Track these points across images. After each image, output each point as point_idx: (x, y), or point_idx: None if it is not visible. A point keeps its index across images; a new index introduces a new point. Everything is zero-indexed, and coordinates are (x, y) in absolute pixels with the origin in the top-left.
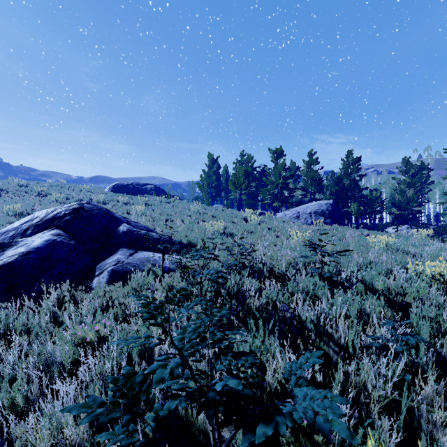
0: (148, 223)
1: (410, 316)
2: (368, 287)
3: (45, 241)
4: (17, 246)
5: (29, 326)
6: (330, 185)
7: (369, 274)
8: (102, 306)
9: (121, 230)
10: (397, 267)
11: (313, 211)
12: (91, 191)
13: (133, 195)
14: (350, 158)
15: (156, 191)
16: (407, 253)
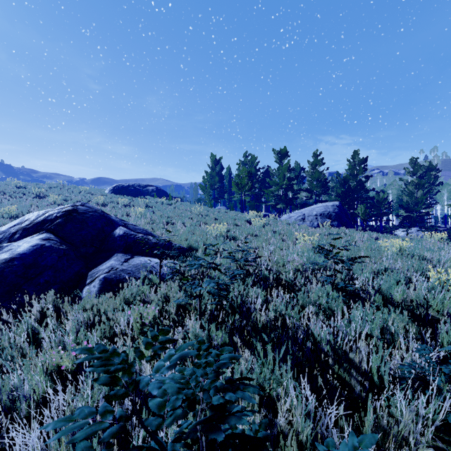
0: (147, 225)
1: (438, 334)
2: (386, 297)
3: (32, 246)
4: (0, 252)
5: (0, 348)
6: (335, 186)
7: (386, 283)
8: (88, 321)
9: (117, 234)
10: (416, 274)
11: (319, 214)
12: (91, 193)
13: (134, 196)
14: (357, 158)
15: (158, 193)
16: (423, 258)
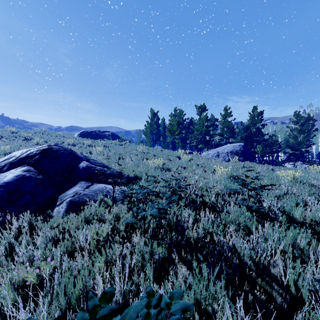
0: (104, 160)
1: None
2: (288, 217)
3: (15, 176)
4: None
5: None
6: (239, 132)
7: (287, 205)
8: (54, 237)
9: (81, 167)
10: (310, 198)
11: (229, 151)
12: (64, 136)
13: (95, 139)
14: (256, 112)
15: (113, 136)
16: (311, 185)
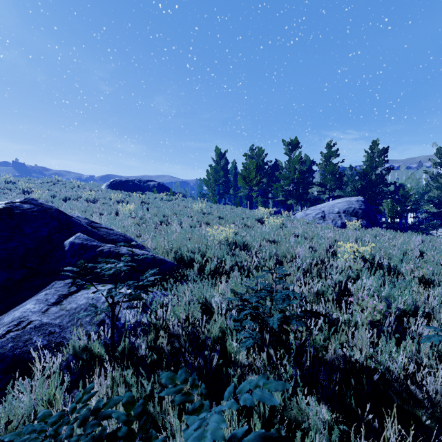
0: (132, 227)
1: None
2: None
3: None
4: None
5: None
6: (349, 180)
7: None
8: None
9: (69, 246)
10: None
11: (342, 211)
12: (86, 188)
13: (132, 192)
14: (376, 149)
15: (159, 188)
16: None
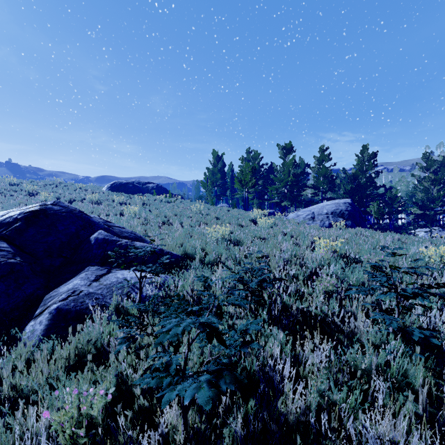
0: (139, 227)
1: None
2: None
3: None
4: None
5: None
6: (341, 183)
7: None
8: None
9: (94, 240)
10: None
11: (330, 212)
12: (88, 190)
13: (132, 194)
14: (366, 153)
15: (158, 190)
16: None
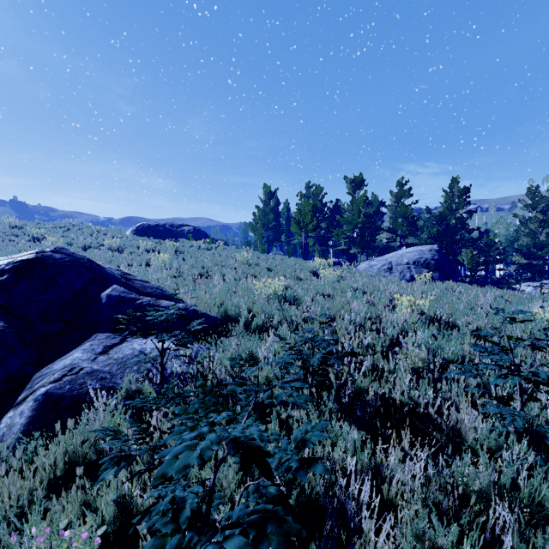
0: (168, 280)
1: None
2: None
3: None
4: None
5: None
6: (425, 225)
7: None
8: None
9: (106, 298)
10: None
11: (412, 261)
12: (108, 234)
13: (163, 239)
14: (456, 188)
15: (196, 234)
16: None
